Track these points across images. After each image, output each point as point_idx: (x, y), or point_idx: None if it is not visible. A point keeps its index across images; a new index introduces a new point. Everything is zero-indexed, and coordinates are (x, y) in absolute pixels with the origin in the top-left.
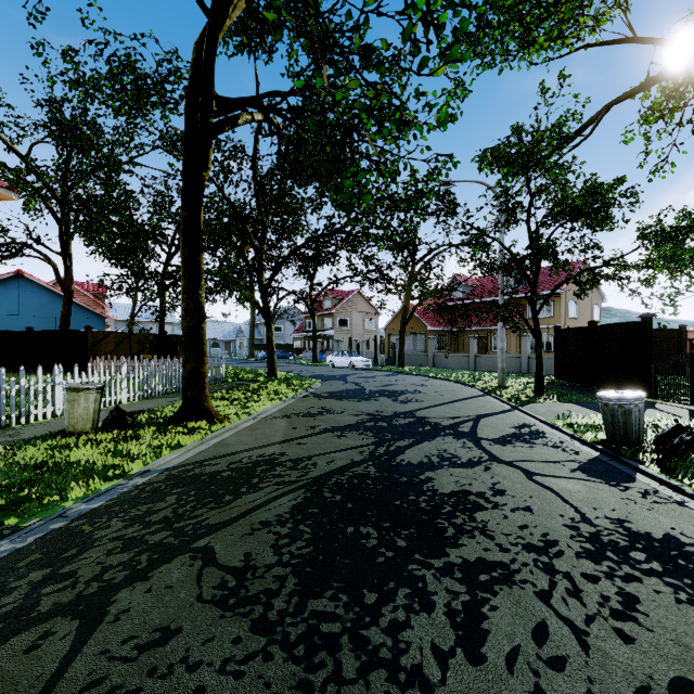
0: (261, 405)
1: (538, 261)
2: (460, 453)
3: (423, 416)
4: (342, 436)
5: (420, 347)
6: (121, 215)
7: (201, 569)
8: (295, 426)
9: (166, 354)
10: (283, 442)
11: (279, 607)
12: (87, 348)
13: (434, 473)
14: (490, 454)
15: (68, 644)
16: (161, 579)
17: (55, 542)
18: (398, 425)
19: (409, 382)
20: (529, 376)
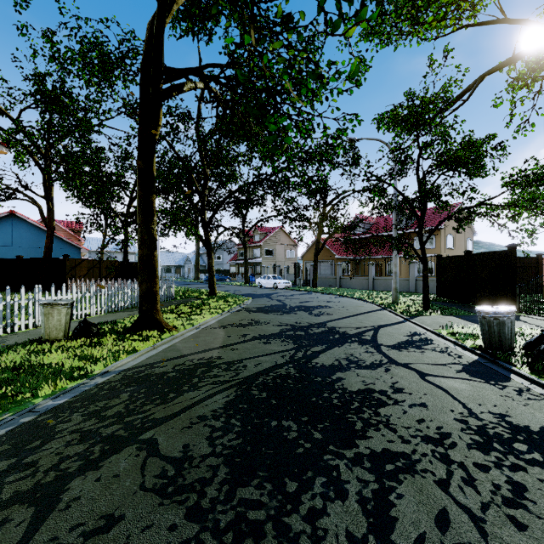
0: (203, 317)
1: (425, 202)
2: (364, 357)
3: (333, 327)
4: (267, 343)
5: (329, 272)
6: (92, 166)
7: (145, 459)
8: (229, 335)
9: (128, 277)
10: (219, 348)
11: (211, 495)
12: (65, 272)
13: (343, 374)
14: (389, 358)
15: (22, 531)
16: (109, 468)
17: (23, 434)
18: (313, 334)
19: (321, 299)
20: (416, 295)
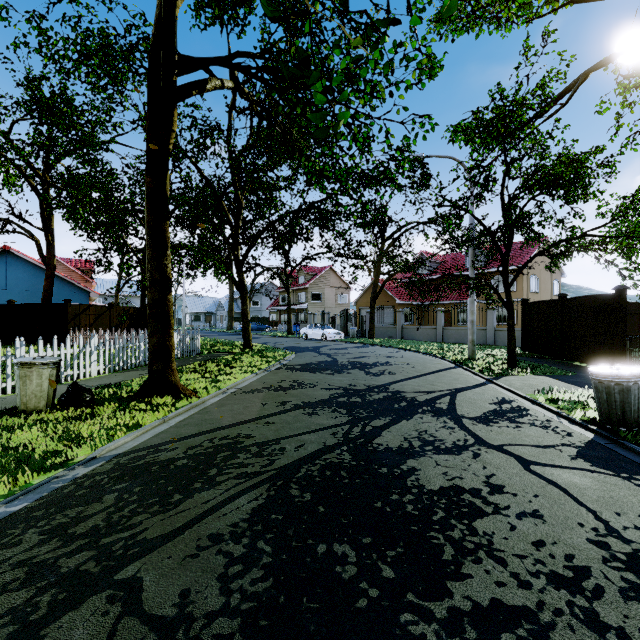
0: (233, 378)
1: (511, 234)
2: (442, 435)
3: (397, 391)
4: (313, 414)
5: (389, 320)
6: (100, 191)
7: (116, 622)
8: (265, 402)
9: (146, 326)
10: (250, 422)
11: None
12: (66, 321)
13: (417, 461)
14: (476, 437)
15: None
16: None
17: None
18: (372, 401)
19: (380, 353)
20: (496, 348)
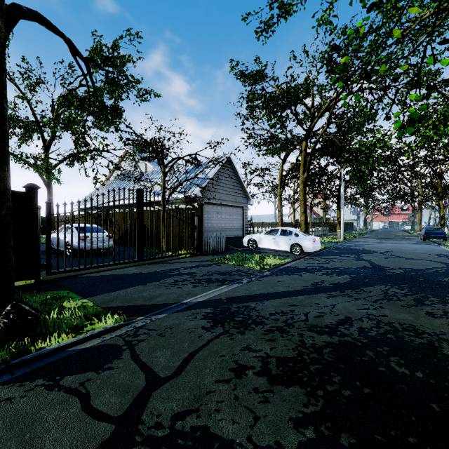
0: None
1: None
2: None
3: None
4: None
5: None
6: None
7: None
8: None
9: None
10: None
11: (444, 344)
12: None
13: (281, 437)
14: None
15: None
16: None
17: None
18: None
19: None
20: None
